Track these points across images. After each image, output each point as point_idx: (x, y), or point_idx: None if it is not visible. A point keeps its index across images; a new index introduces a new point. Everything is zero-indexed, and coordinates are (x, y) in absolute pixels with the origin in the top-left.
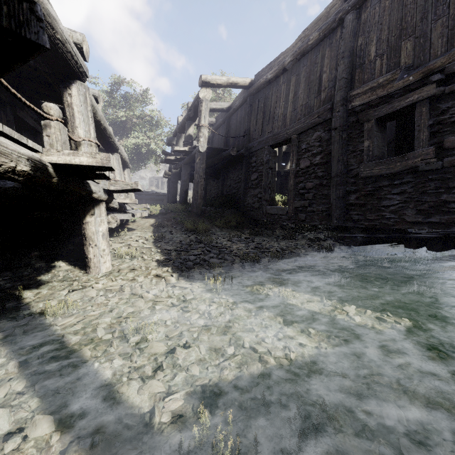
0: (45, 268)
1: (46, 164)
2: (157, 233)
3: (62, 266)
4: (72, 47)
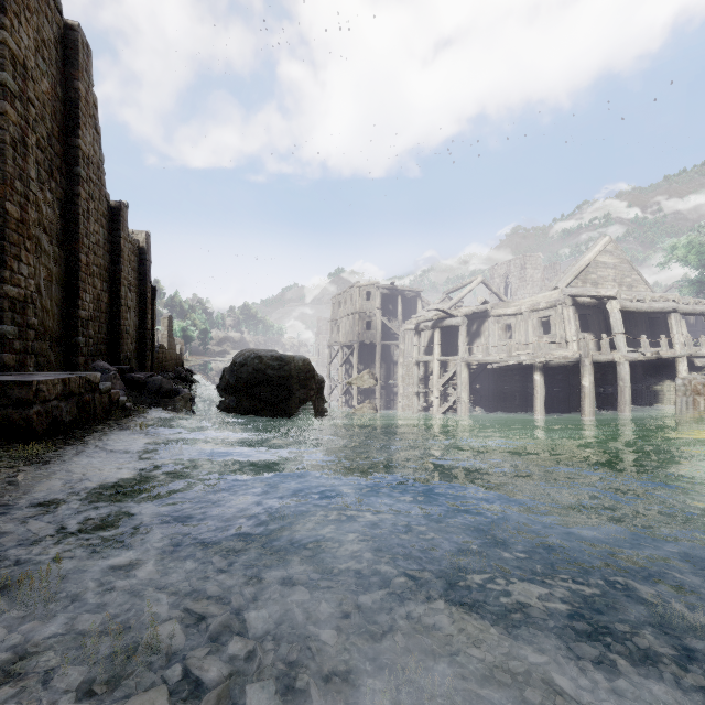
0: (661, 381)
1: (660, 355)
2: None
3: (668, 381)
4: (670, 308)
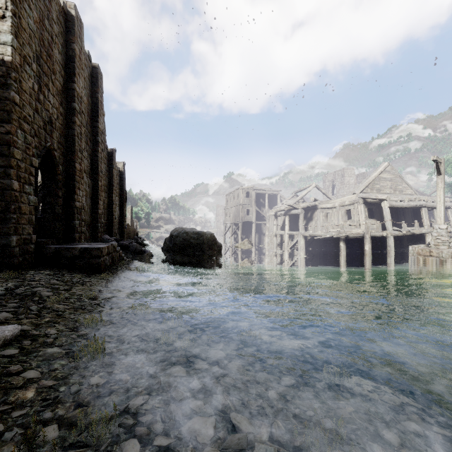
0: None
1: (413, 232)
2: None
3: None
4: (421, 205)
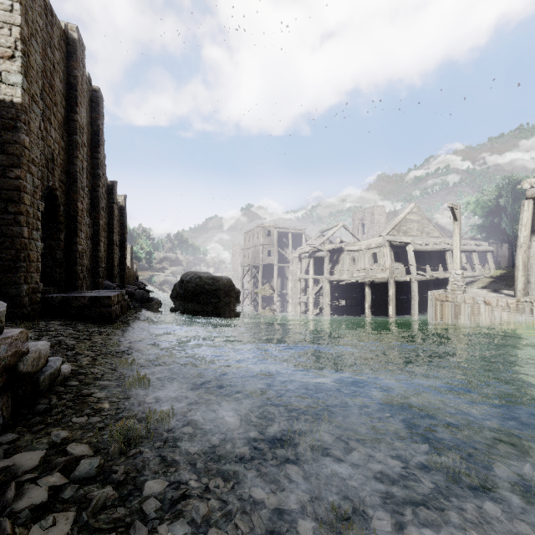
0: None
1: (437, 277)
2: (487, 285)
3: None
4: (445, 248)
